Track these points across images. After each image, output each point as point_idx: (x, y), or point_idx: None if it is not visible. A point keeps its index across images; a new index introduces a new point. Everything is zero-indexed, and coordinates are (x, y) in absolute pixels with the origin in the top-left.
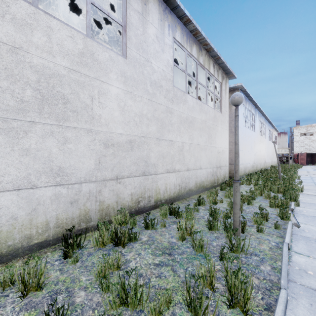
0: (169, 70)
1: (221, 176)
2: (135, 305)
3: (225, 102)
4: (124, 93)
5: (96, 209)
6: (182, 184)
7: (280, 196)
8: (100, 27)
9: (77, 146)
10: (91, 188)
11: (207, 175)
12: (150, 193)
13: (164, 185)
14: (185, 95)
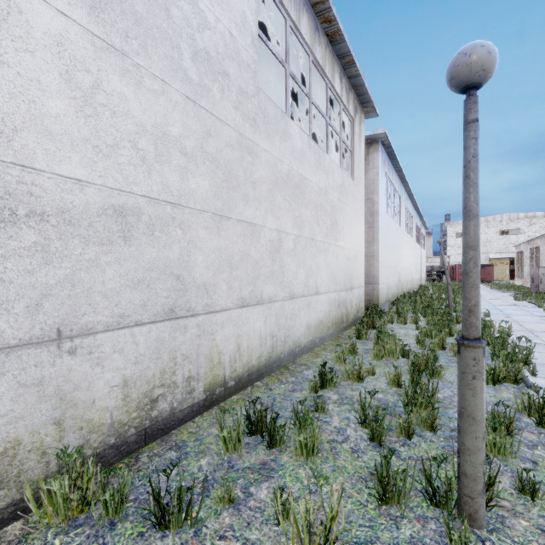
0: (246, 42)
1: (353, 306)
2: None
3: (360, 161)
4: (92, 43)
5: None
6: (280, 333)
7: None
8: None
9: None
10: None
11: (329, 306)
12: (192, 368)
13: (234, 341)
14: (285, 120)
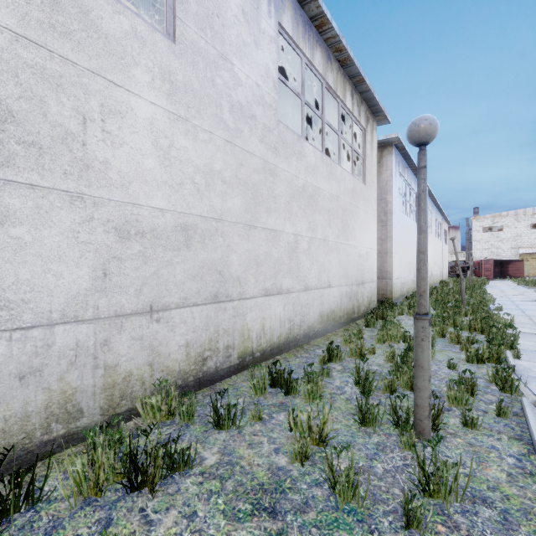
0: (269, 87)
1: (364, 299)
2: None
3: (372, 166)
4: (168, 118)
5: (94, 386)
6: (296, 318)
7: (475, 337)
8: (129, 1)
9: (39, 233)
10: (80, 336)
11: (340, 298)
12: (229, 339)
13: (260, 322)
14: (301, 142)
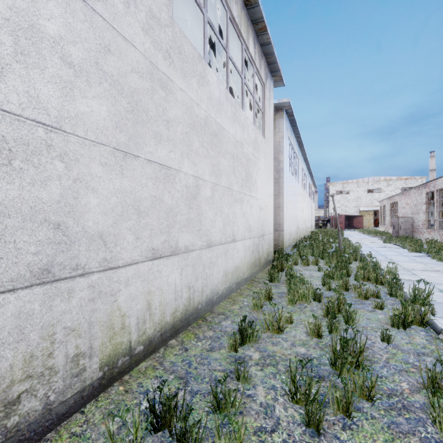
0: None
1: (264, 251)
2: None
3: (269, 122)
4: None
5: None
6: (197, 283)
7: (372, 287)
8: None
9: None
10: None
11: (244, 252)
12: (81, 342)
13: (143, 299)
14: (203, 64)
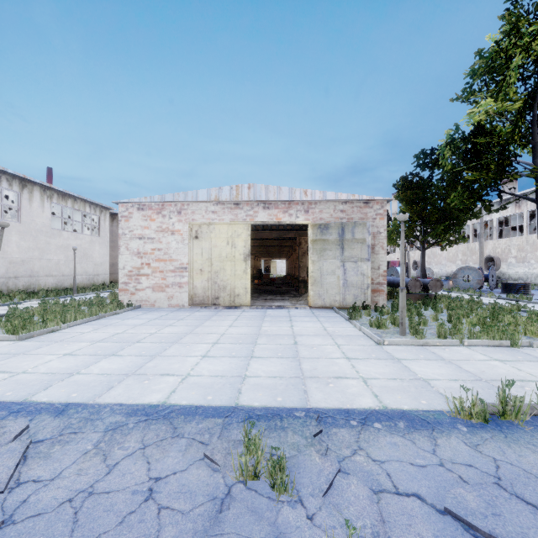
0: (48, 221)
1: (99, 281)
2: (32, 299)
3: (105, 229)
4: (19, 239)
5: (6, 289)
6: (59, 284)
7: None
8: None
9: None
10: (4, 280)
11: (82, 279)
12: (35, 286)
13: (44, 283)
14: (61, 232)
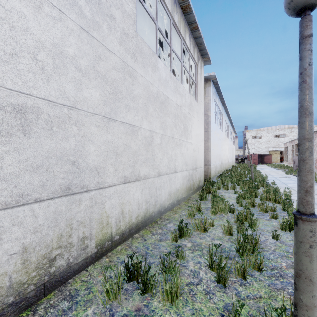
0: None
1: (197, 179)
2: None
3: (200, 90)
4: None
5: None
6: (151, 199)
7: (272, 205)
8: None
9: None
10: None
11: (182, 180)
12: (85, 230)
13: (119, 207)
14: (155, 57)
